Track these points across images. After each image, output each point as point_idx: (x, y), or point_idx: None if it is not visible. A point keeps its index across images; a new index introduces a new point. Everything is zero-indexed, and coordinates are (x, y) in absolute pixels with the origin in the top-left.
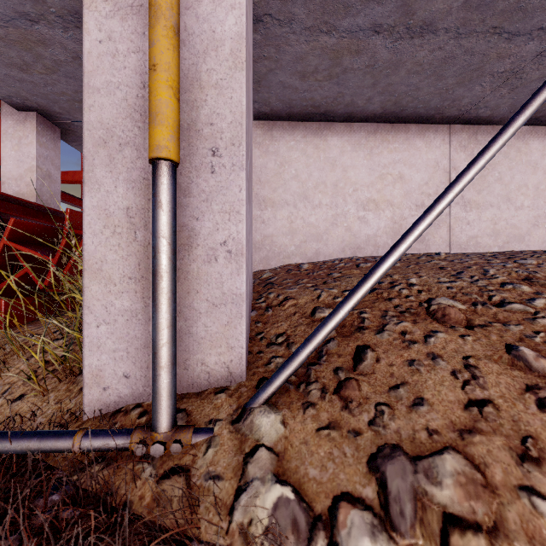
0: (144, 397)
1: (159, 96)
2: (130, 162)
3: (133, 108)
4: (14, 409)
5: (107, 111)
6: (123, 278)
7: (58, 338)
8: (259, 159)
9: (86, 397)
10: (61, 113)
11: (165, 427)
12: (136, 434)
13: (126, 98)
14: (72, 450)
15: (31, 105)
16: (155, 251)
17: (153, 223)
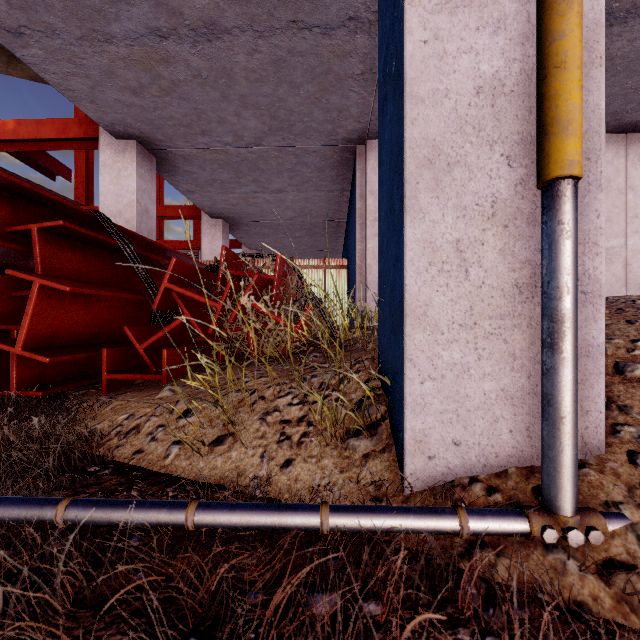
0: (477, 469)
1: (572, 100)
2: (461, 185)
3: (464, 120)
4: (290, 476)
5: (432, 125)
6: (451, 325)
7: (282, 394)
8: None
9: (408, 466)
10: (162, 141)
11: (573, 510)
12: (533, 516)
13: (456, 108)
14: (459, 533)
15: (132, 133)
16: (561, 291)
17: (556, 257)
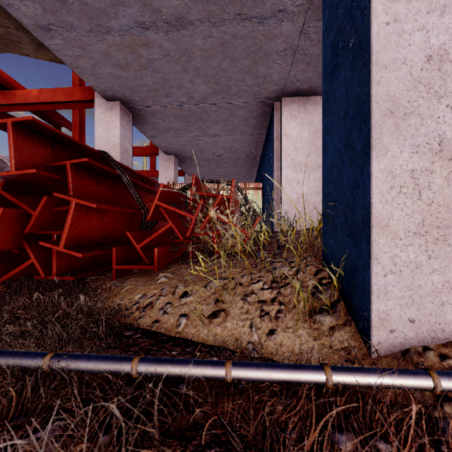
0: (428, 340)
1: None
2: (415, 129)
3: (417, 81)
4: (275, 342)
5: (393, 84)
6: (407, 233)
7: (254, 281)
8: (295, 129)
9: (374, 337)
10: (138, 101)
11: None
12: None
13: (411, 72)
14: (433, 389)
15: (118, 96)
16: None
17: None
